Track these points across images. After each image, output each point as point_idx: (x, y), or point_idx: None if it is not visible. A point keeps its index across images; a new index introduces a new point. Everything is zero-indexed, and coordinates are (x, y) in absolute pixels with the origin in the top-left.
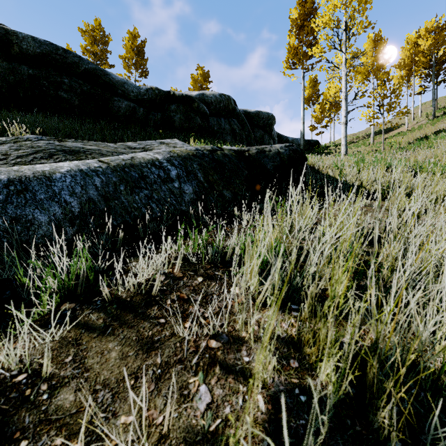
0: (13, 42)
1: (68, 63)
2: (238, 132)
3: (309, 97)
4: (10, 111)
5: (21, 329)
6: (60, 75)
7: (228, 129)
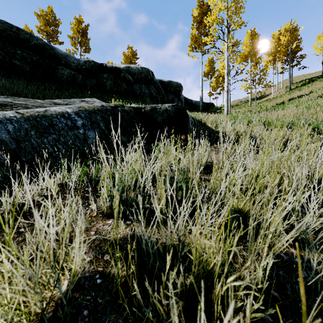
0: None
1: (21, 39)
2: (155, 95)
3: (208, 72)
4: None
5: None
6: (14, 47)
7: (147, 93)
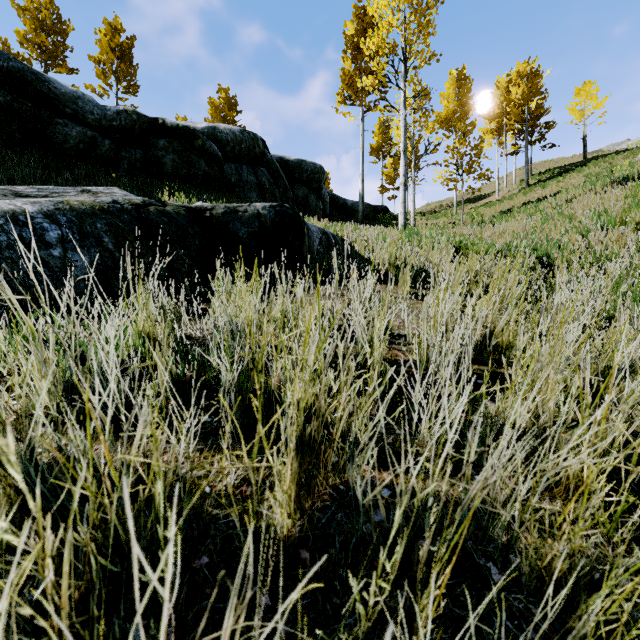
0: None
1: None
2: (269, 188)
3: (378, 146)
4: None
5: None
6: None
7: (253, 182)
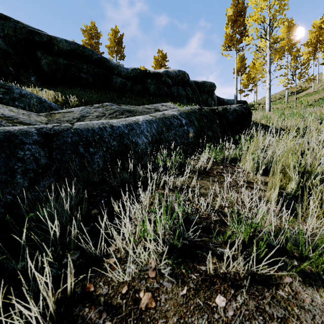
0: (54, 43)
1: (86, 55)
2: (191, 96)
3: (238, 69)
4: (52, 87)
5: (169, 177)
6: (81, 63)
7: (184, 94)
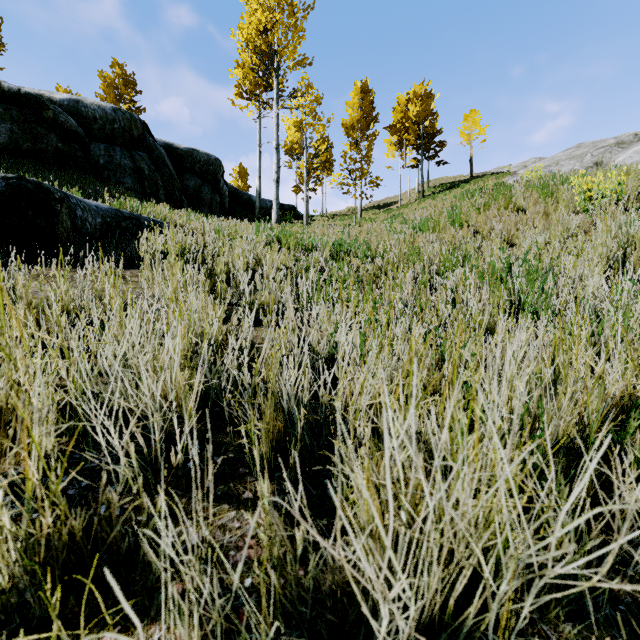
0: None
1: None
2: (148, 174)
3: (292, 146)
4: None
5: None
6: None
7: (128, 166)
